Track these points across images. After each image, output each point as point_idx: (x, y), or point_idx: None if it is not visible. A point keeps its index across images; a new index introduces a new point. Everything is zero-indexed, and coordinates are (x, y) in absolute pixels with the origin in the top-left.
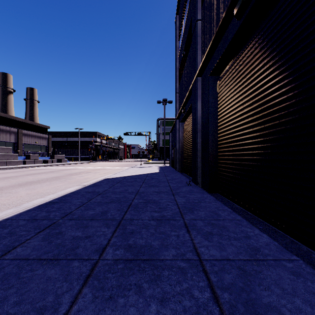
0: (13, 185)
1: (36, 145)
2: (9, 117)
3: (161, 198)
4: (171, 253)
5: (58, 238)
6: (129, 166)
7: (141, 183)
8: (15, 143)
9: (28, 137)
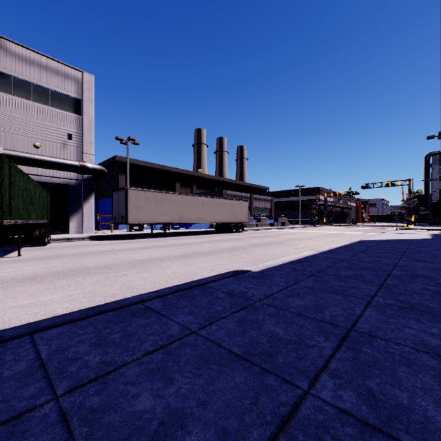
0: (286, 240)
1: (262, 209)
2: (240, 183)
3: (434, 252)
4: (440, 262)
5: (372, 254)
6: (376, 232)
7: (408, 244)
8: (248, 208)
9: (257, 200)
